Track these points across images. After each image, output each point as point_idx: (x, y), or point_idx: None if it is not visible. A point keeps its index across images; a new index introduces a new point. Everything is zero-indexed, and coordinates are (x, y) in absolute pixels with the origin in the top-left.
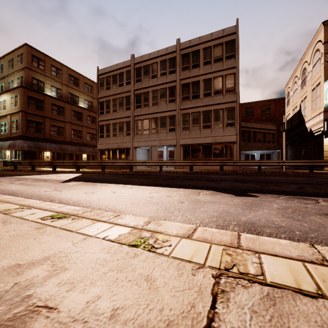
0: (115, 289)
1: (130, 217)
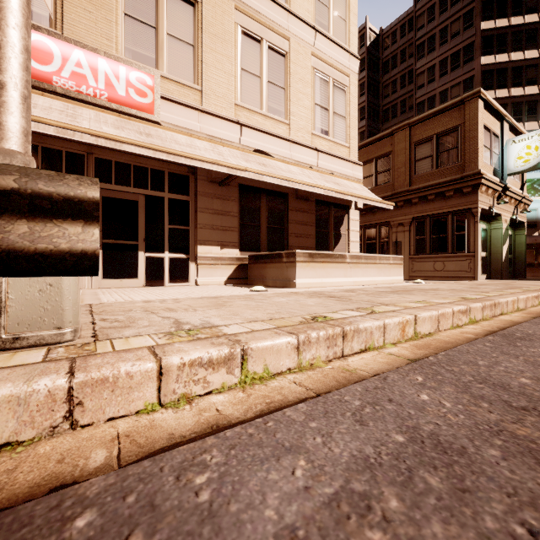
0: (387, 300)
1: (472, 303)
